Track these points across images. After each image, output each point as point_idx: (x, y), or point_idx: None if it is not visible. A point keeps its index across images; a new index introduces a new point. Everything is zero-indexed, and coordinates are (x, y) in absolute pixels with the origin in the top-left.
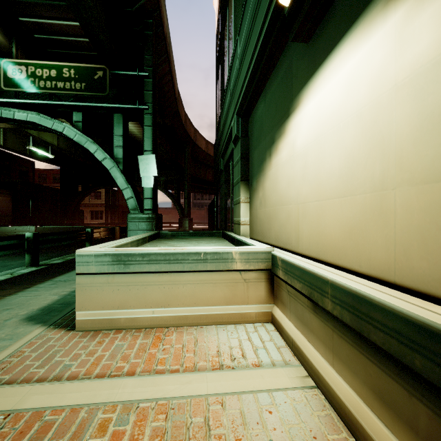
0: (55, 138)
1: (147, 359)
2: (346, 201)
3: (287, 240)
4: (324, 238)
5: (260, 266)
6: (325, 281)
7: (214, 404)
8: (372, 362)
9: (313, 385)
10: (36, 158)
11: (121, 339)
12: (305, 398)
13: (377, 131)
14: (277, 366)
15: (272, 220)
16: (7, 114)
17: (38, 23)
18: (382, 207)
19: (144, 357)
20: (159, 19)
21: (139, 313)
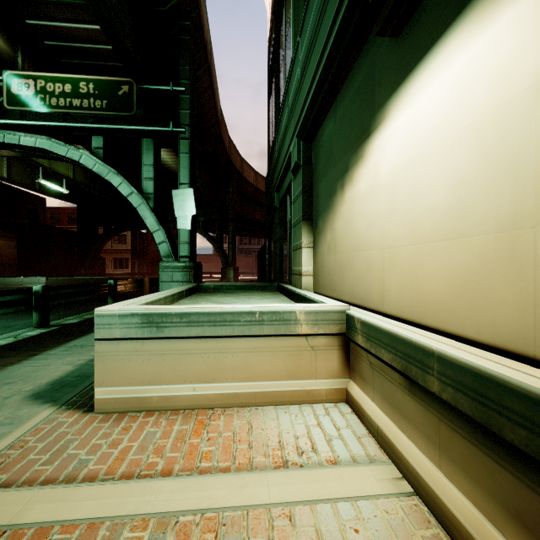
0: (70, 169)
1: (187, 452)
2: (456, 245)
3: (367, 295)
4: (422, 293)
5: (331, 329)
6: (429, 352)
7: (280, 518)
8: (504, 468)
9: (411, 491)
10: (48, 194)
11: (153, 424)
12: (402, 510)
13: (505, 149)
14: (359, 464)
15: (345, 269)
16: (12, 139)
17: (50, 26)
18: (514, 253)
19: (183, 450)
20: (198, 21)
21: (176, 390)
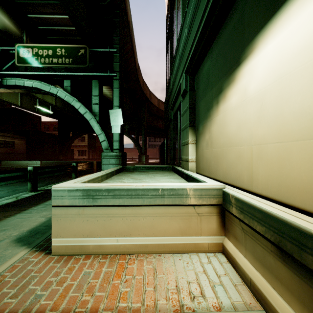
0: (54, 99)
1: (110, 292)
2: None
3: (238, 178)
4: (290, 181)
5: (212, 201)
6: (306, 234)
7: None
8: None
9: None
10: (42, 114)
11: (89, 266)
12: None
13: None
14: (239, 311)
15: (220, 159)
16: (20, 83)
17: (40, 17)
18: None
19: (107, 290)
20: (124, 10)
21: (105, 241)
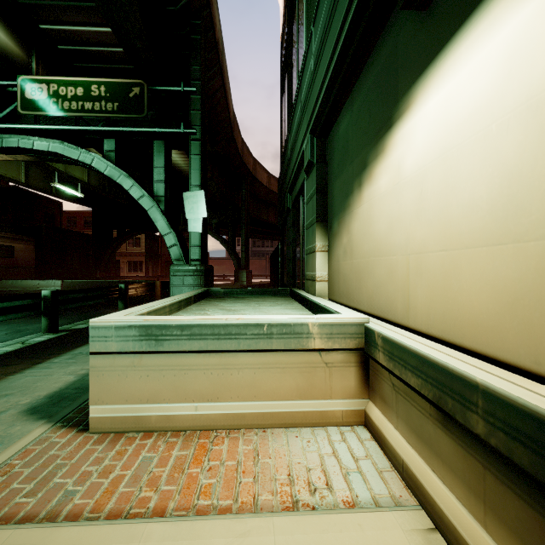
0: (85, 173)
1: (184, 485)
2: (503, 251)
3: (389, 306)
4: (458, 308)
5: (348, 344)
6: (471, 384)
7: None
8: None
9: None
10: (64, 198)
11: (150, 448)
12: None
13: None
14: (382, 508)
15: (363, 276)
16: (26, 144)
17: (63, 30)
18: None
19: (180, 483)
20: (209, 20)
21: (177, 410)
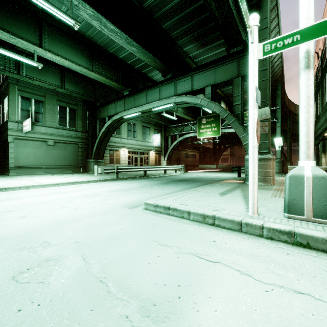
0: None
1: None
2: None
3: None
4: None
5: (323, 169)
6: None
7: None
8: None
9: None
10: None
11: None
12: None
13: None
14: None
15: None
16: (228, 130)
17: None
18: None
19: None
20: (282, 82)
21: None
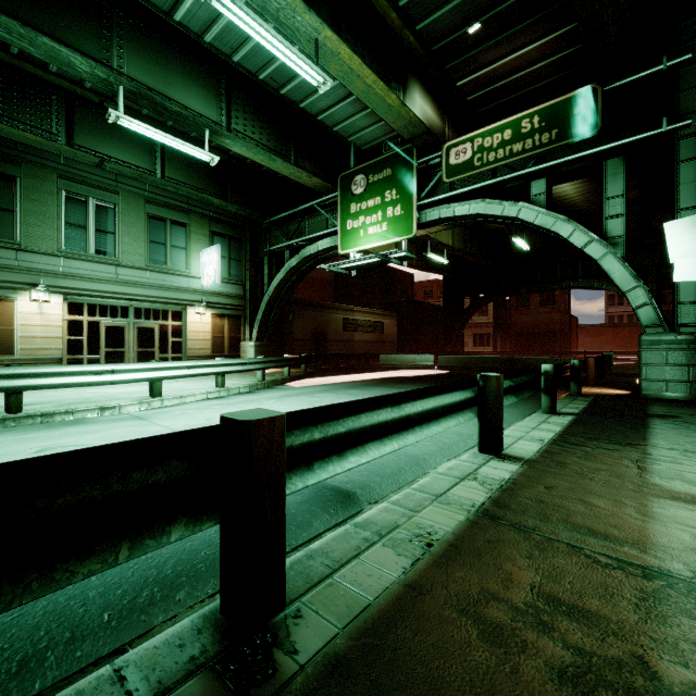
0: (449, 236)
1: None
2: None
3: None
4: None
5: None
6: None
7: None
8: None
9: None
10: (422, 269)
11: None
12: None
13: None
14: None
15: None
16: (446, 213)
17: (478, 77)
18: None
19: None
20: None
21: None
